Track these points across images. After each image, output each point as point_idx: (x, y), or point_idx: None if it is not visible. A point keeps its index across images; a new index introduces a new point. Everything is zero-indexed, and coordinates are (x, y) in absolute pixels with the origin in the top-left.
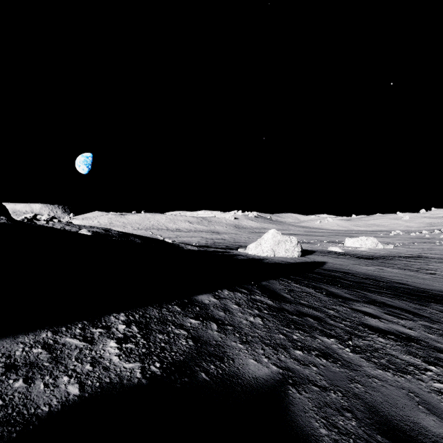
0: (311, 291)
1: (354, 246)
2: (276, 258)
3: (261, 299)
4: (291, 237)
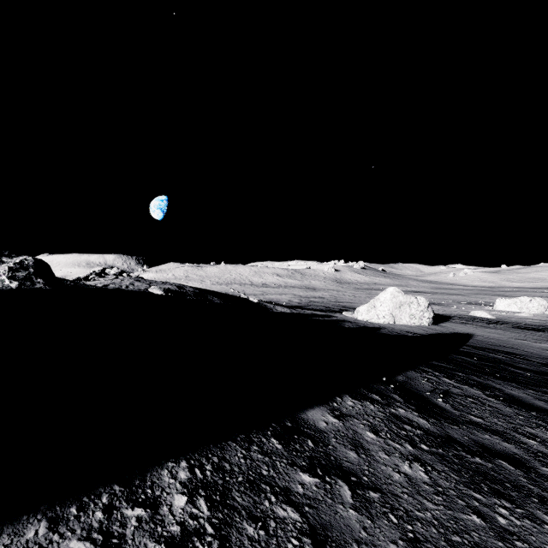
0: (479, 395)
1: (510, 309)
2: (397, 327)
3: (407, 416)
4: (418, 297)
